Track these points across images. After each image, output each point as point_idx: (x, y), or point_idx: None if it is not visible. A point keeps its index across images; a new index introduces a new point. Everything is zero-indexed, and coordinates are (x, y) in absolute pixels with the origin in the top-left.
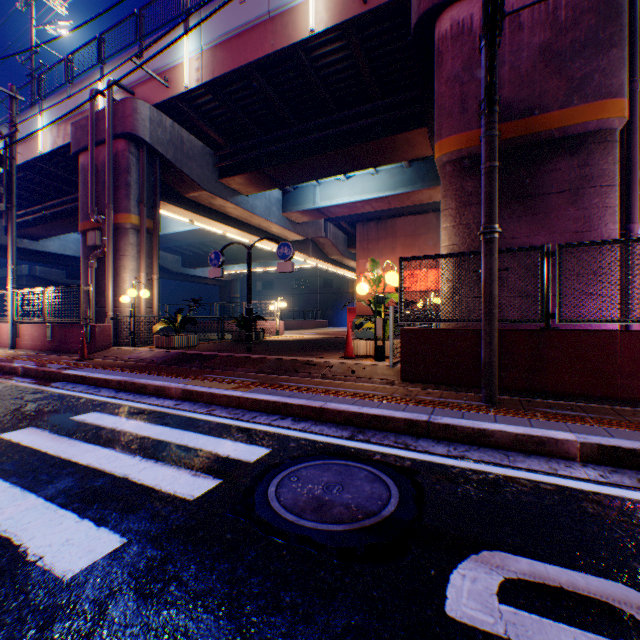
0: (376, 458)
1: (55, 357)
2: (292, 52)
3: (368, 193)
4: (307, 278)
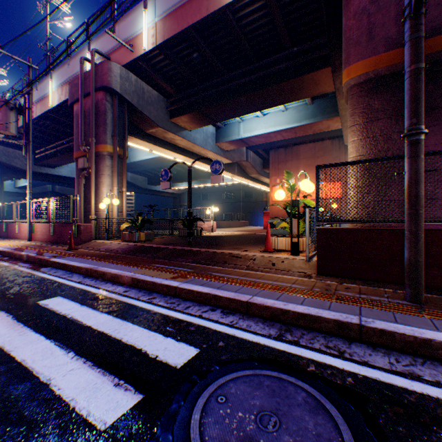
0: (311, 370)
1: (53, 247)
2: (222, 13)
3: (279, 125)
4: (233, 191)
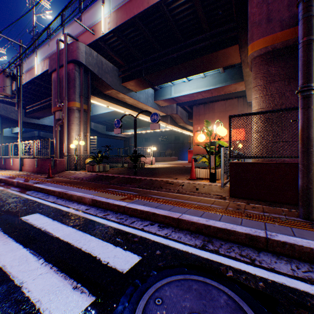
0: (229, 275)
1: (37, 176)
2: (159, 6)
3: (200, 88)
4: (167, 136)
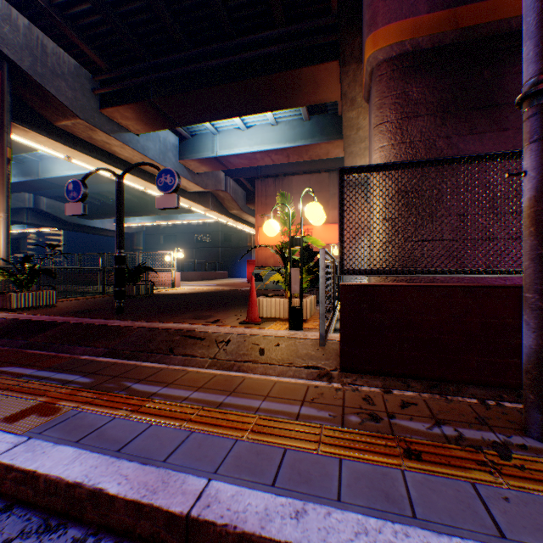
0: None
1: None
2: None
3: (268, 144)
4: (209, 233)
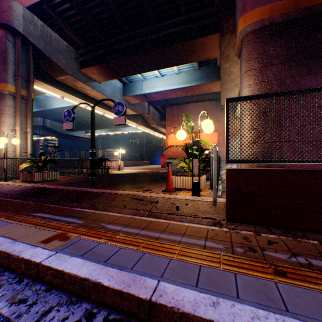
0: None
1: None
2: None
3: (174, 85)
4: (138, 138)
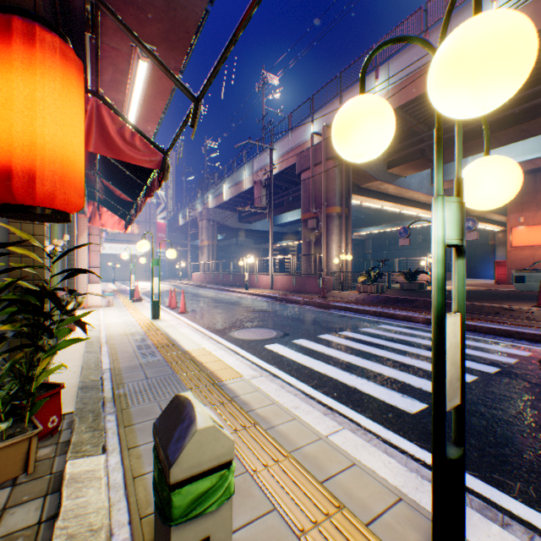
0: None
1: (304, 295)
2: None
3: (530, 153)
4: None
